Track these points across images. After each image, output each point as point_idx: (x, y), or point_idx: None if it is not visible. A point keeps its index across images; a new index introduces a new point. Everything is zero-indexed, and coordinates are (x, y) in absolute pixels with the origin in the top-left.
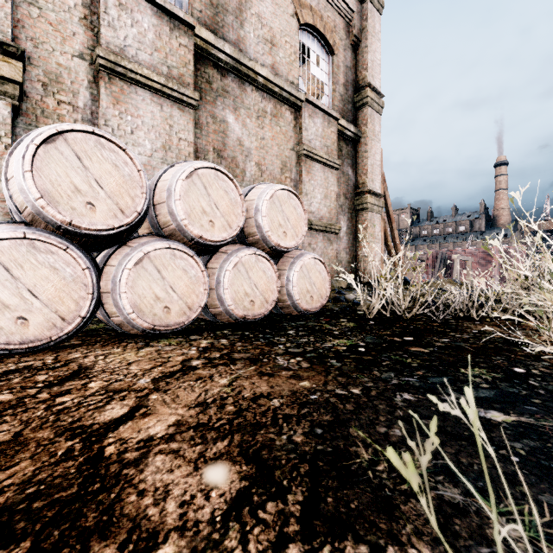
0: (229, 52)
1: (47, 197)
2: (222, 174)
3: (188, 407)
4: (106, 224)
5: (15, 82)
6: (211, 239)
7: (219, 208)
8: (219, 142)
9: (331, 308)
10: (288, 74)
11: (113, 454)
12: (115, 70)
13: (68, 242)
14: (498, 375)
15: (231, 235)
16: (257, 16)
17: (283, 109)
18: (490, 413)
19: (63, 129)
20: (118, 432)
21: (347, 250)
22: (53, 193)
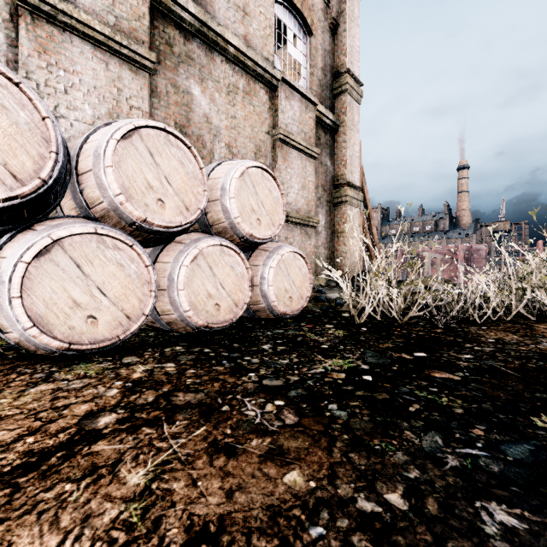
0: (194, 11)
1: None
2: (176, 138)
3: None
4: None
5: None
6: (159, 224)
7: (171, 183)
8: (181, 116)
9: (311, 310)
10: (262, 49)
11: None
12: (40, 8)
13: None
14: None
15: (188, 219)
16: None
17: (257, 87)
18: None
19: None
20: None
21: (326, 245)
22: None
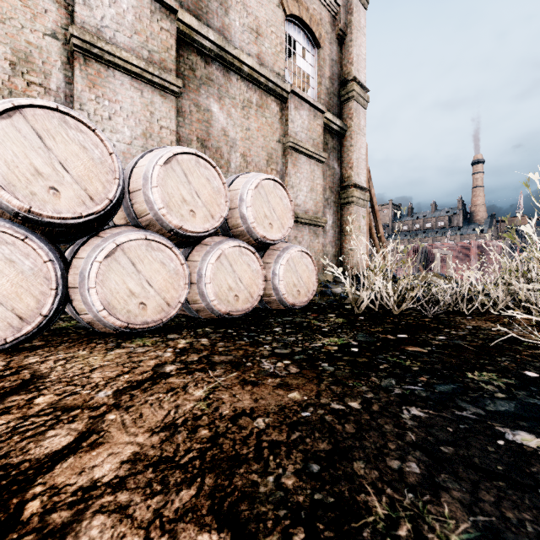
0: (213, 39)
1: (2, 180)
2: (204, 160)
3: (152, 432)
4: (73, 211)
5: None
6: (191, 230)
7: (200, 197)
8: (202, 131)
9: (318, 303)
10: (274, 65)
11: (35, 514)
12: (91, 51)
13: (28, 231)
14: (511, 381)
15: (213, 226)
16: (242, 4)
17: (269, 100)
18: (519, 435)
19: (20, 103)
20: (52, 475)
21: (333, 243)
22: (8, 175)
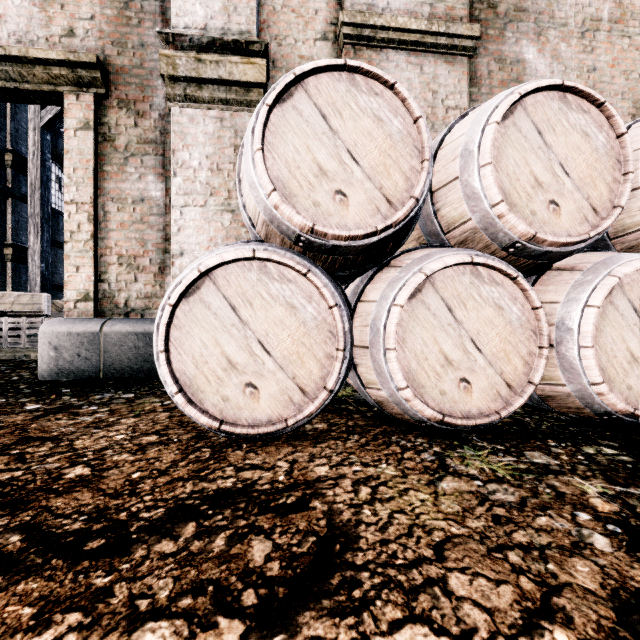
0: None
1: (282, 190)
2: (576, 97)
3: None
4: (363, 226)
5: (259, 85)
6: (554, 240)
7: (568, 173)
8: None
9: None
10: None
11: None
12: (361, 36)
13: (309, 262)
14: None
15: (598, 227)
16: None
17: (637, 1)
18: None
19: (302, 70)
20: None
21: None
22: (289, 182)
